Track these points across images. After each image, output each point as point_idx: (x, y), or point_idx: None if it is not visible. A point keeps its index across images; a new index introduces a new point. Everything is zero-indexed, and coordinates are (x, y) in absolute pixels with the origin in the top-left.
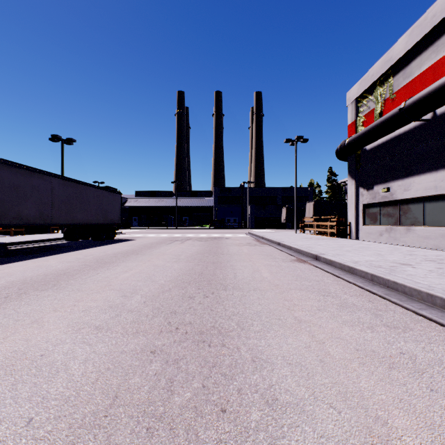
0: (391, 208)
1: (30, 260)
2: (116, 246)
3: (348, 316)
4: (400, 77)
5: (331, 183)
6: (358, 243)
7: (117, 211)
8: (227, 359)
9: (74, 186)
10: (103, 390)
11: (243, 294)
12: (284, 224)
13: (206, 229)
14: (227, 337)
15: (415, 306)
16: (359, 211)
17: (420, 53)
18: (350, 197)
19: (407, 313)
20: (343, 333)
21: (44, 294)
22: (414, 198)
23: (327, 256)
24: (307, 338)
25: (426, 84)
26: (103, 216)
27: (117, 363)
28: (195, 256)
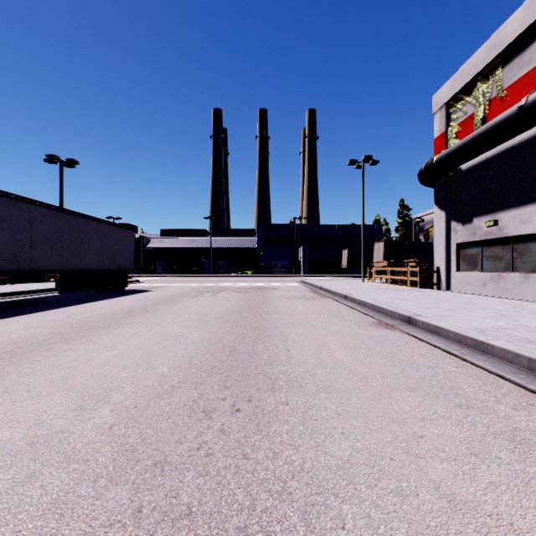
0: (498, 248)
1: None
2: (122, 300)
3: None
4: (513, 67)
5: (403, 219)
6: (455, 296)
7: (130, 253)
8: None
9: (65, 218)
10: None
11: (307, 402)
12: (345, 270)
13: (247, 277)
14: None
15: None
16: (450, 252)
17: None
18: (438, 234)
19: None
20: None
21: None
22: None
23: (428, 319)
24: None
25: None
26: (110, 259)
27: None
28: (228, 316)
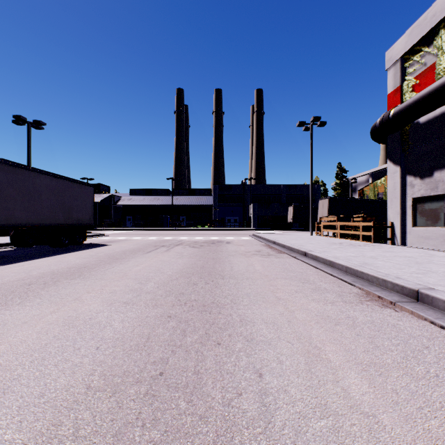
0: None
1: None
2: (68, 257)
3: None
4: None
5: (340, 179)
6: (424, 253)
7: (88, 208)
8: None
9: (9, 171)
10: None
11: None
12: (290, 225)
13: (204, 230)
14: None
15: None
16: (406, 207)
17: None
18: (392, 188)
19: None
20: None
21: None
22: None
23: None
24: None
25: None
26: (65, 214)
27: None
28: (173, 282)
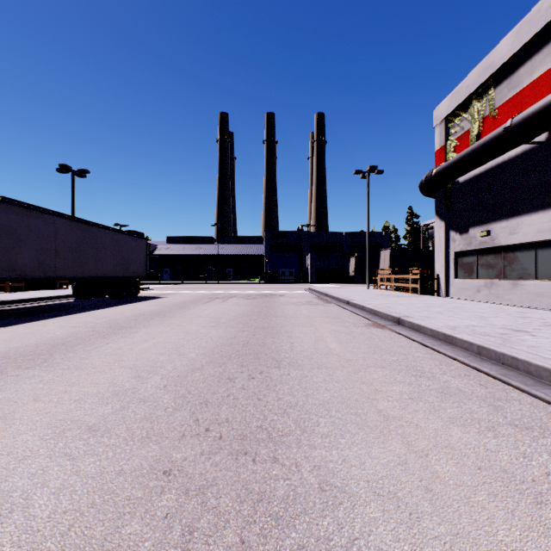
0: (491, 256)
1: (23, 324)
2: (139, 306)
3: (454, 409)
4: (503, 88)
5: (411, 226)
6: (450, 301)
7: (142, 261)
8: (281, 487)
9: (84, 229)
10: (76, 550)
11: (303, 374)
12: (353, 278)
13: (254, 284)
14: (280, 445)
15: (549, 394)
16: (449, 260)
17: (530, 57)
18: (438, 242)
19: (538, 405)
20: (453, 438)
21: (27, 374)
22: (523, 244)
23: (413, 319)
24: (401, 447)
25: (539, 96)
26: (124, 267)
27: (108, 495)
28: (239, 319)
